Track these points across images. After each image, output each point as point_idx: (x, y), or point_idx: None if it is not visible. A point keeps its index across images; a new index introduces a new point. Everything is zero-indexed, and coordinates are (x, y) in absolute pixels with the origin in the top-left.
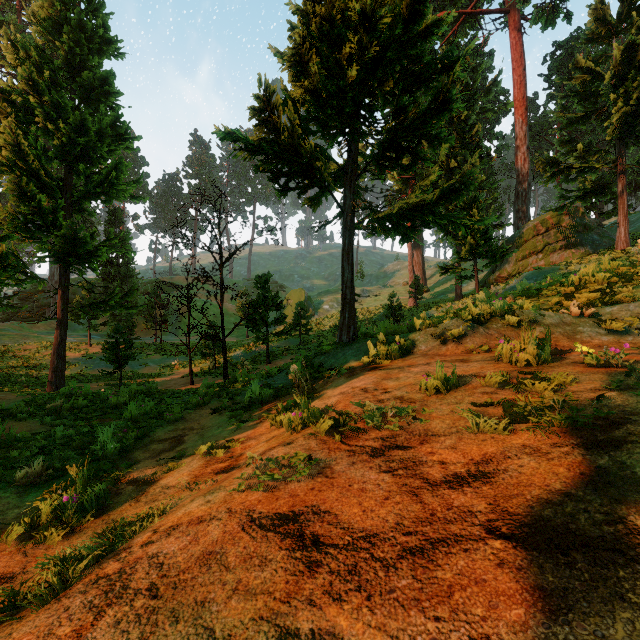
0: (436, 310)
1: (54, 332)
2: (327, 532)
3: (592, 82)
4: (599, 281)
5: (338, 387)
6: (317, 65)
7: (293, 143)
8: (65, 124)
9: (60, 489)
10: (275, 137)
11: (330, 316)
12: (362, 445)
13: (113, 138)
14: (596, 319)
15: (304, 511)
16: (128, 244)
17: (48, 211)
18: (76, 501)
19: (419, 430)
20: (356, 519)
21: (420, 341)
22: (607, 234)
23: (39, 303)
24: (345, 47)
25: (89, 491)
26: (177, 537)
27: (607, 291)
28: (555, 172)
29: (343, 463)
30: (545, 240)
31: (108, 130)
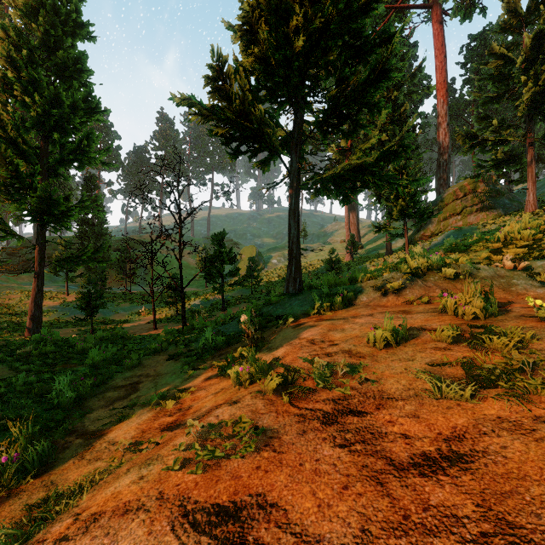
0: (370, 264)
1: None
2: (274, 540)
3: (505, 66)
4: (525, 237)
5: (286, 337)
6: (266, 34)
7: (244, 109)
8: (41, 98)
9: (3, 445)
10: (227, 104)
11: (278, 269)
12: (312, 408)
13: (85, 111)
14: (529, 272)
15: (247, 503)
16: (102, 206)
17: (25, 175)
18: (16, 460)
19: (373, 391)
20: (310, 519)
21: (362, 293)
22: (516, 199)
23: (24, 258)
24: (292, 20)
25: (31, 449)
26: (93, 537)
27: (534, 246)
28: (473, 144)
29: (292, 432)
30: (463, 204)
31: (80, 103)
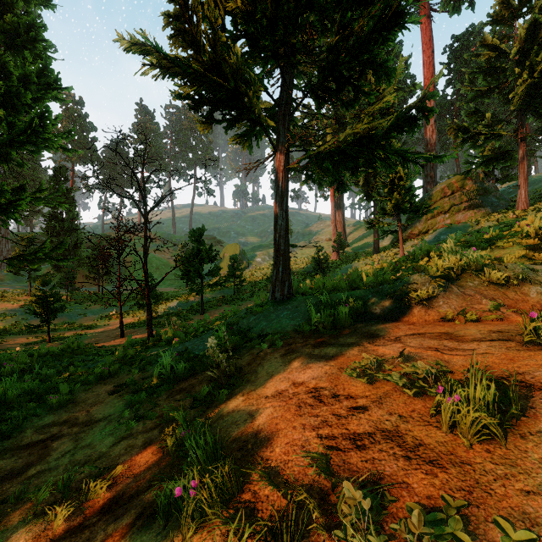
0: (358, 263)
1: None
2: None
3: (496, 59)
4: None
5: (272, 376)
6: None
7: (216, 58)
8: None
9: None
10: (194, 52)
11: (262, 268)
12: None
13: (40, 87)
14: None
15: None
16: (73, 200)
17: None
18: None
19: None
20: None
21: (373, 302)
22: (503, 197)
23: None
24: None
25: None
26: None
27: None
28: (466, 138)
29: None
30: (451, 201)
31: (33, 77)
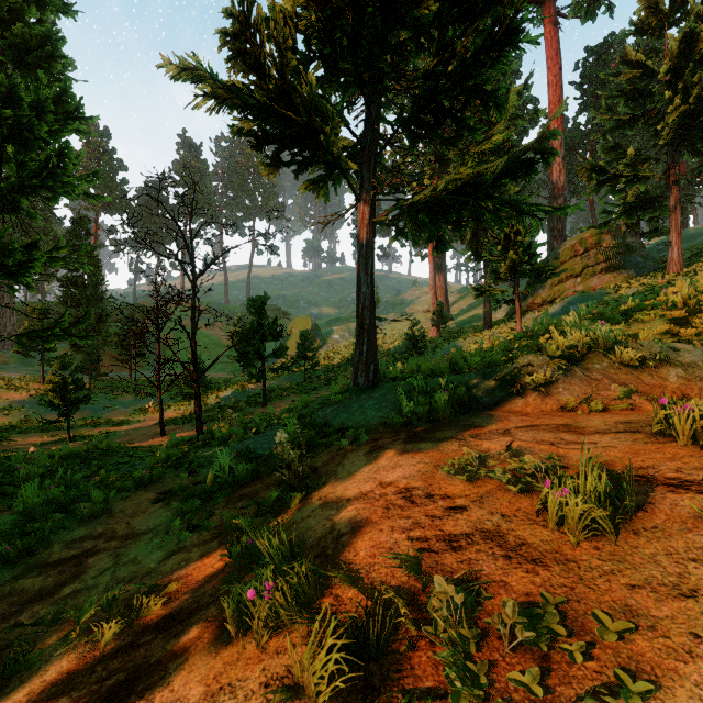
0: (464, 341)
1: (1, 367)
2: None
3: (641, 79)
4: None
5: (354, 476)
6: None
7: (284, 87)
8: None
9: None
10: (257, 78)
11: (341, 348)
12: None
13: (58, 116)
14: None
15: None
16: (97, 261)
17: None
18: None
19: None
20: None
21: (478, 388)
22: (651, 256)
23: None
24: None
25: None
26: None
27: None
28: (602, 181)
29: None
30: (584, 262)
31: (49, 104)
